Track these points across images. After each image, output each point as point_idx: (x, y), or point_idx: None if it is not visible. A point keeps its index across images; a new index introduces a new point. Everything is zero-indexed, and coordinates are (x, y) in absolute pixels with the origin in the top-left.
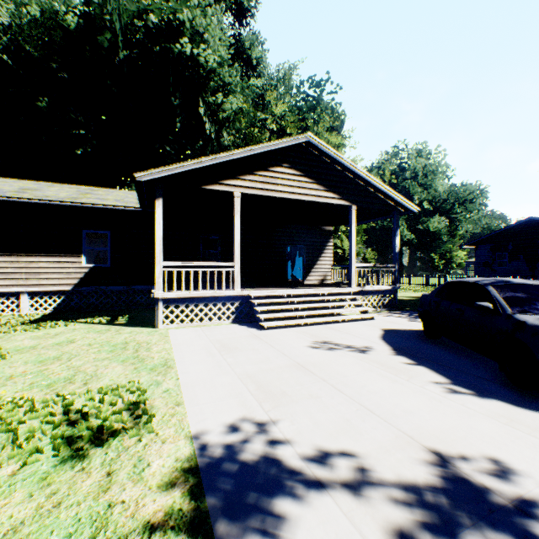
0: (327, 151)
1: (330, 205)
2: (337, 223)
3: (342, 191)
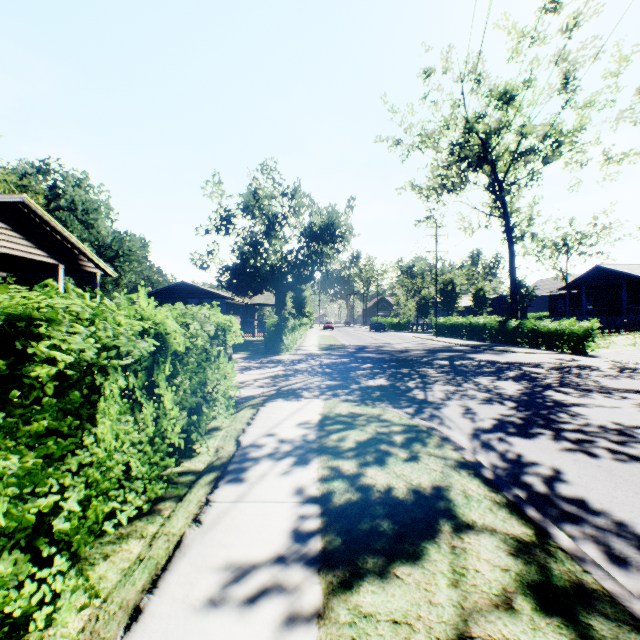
0: (42, 214)
1: (38, 261)
2: (20, 271)
3: (52, 250)
